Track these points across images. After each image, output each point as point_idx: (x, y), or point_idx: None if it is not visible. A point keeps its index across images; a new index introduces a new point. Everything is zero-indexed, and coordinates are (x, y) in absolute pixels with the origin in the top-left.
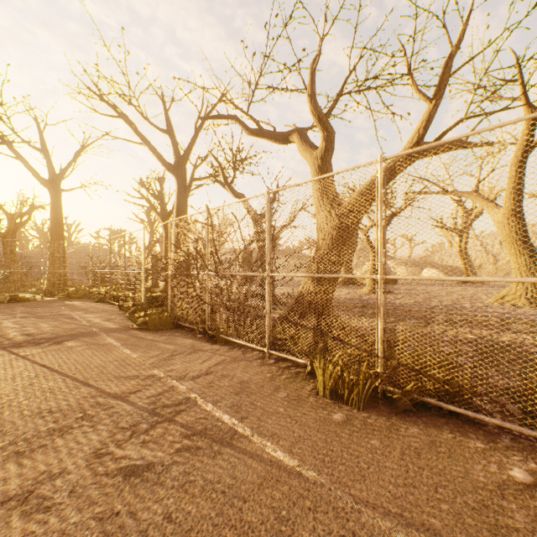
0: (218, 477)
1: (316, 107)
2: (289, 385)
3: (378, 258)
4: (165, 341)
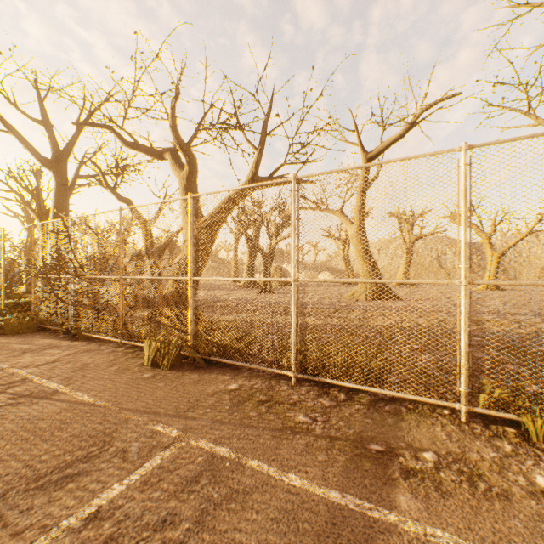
0: (29, 413)
1: (178, 137)
2: (125, 362)
3: (189, 265)
4: (21, 343)
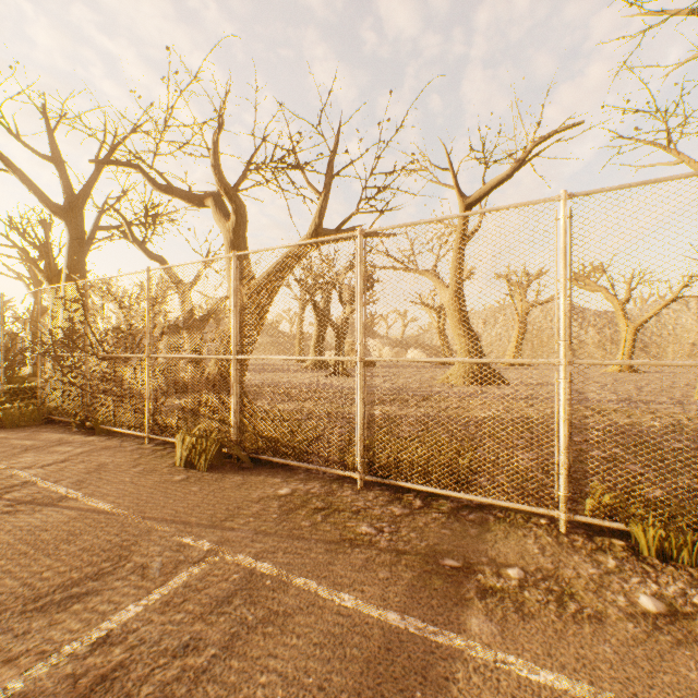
0: (30, 523)
1: (222, 179)
2: (152, 462)
3: (233, 340)
4: (23, 438)
